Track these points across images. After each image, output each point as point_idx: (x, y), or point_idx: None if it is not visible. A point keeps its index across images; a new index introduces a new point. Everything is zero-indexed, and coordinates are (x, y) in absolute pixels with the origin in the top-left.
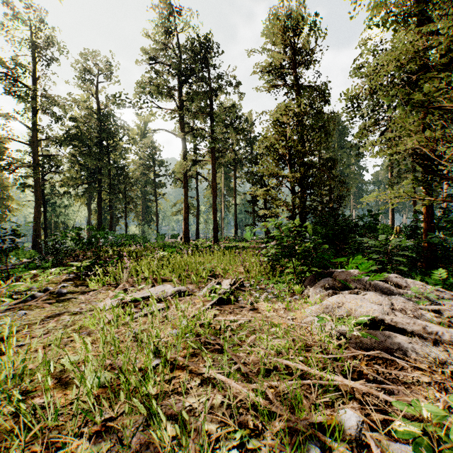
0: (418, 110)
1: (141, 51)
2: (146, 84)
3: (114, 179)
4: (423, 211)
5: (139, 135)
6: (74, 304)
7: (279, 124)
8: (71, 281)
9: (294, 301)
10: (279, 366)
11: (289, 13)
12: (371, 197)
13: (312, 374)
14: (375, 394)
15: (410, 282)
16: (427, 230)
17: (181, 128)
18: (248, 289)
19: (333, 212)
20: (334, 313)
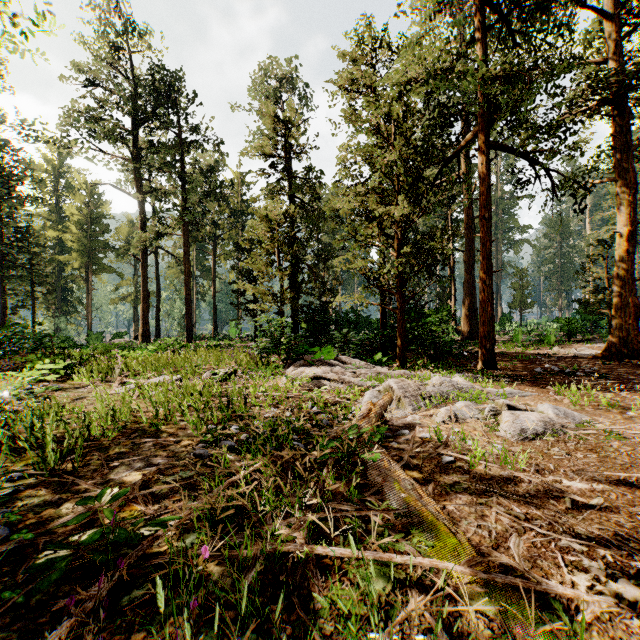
0: (358, 245)
1: (72, 66)
2: (80, 115)
3: (12, 246)
4: (380, 310)
5: (49, 174)
6: (84, 393)
7: (268, 221)
8: (41, 383)
9: (277, 378)
10: (263, 397)
11: (281, 77)
12: (337, 300)
13: (279, 398)
14: (301, 394)
15: (353, 360)
16: (382, 325)
17: (138, 186)
18: (240, 374)
19: (326, 306)
20: (298, 377)
